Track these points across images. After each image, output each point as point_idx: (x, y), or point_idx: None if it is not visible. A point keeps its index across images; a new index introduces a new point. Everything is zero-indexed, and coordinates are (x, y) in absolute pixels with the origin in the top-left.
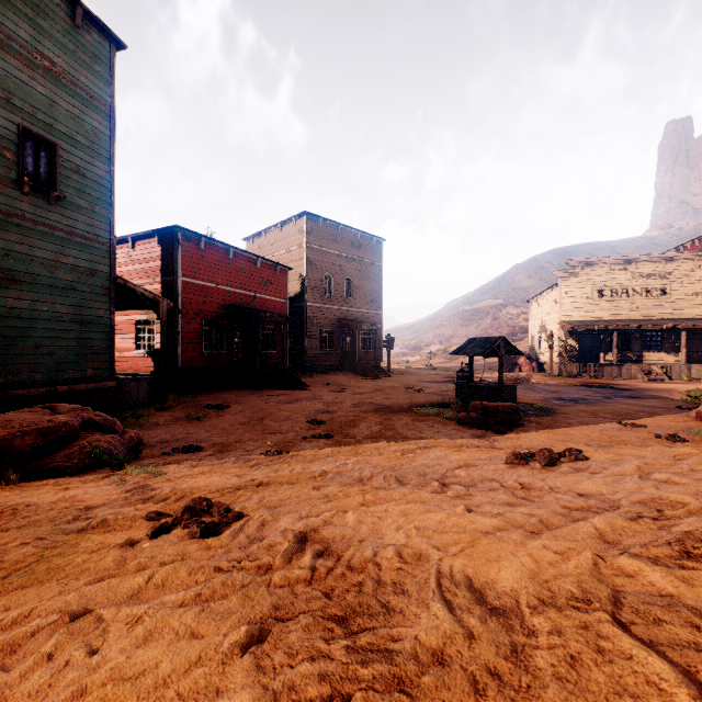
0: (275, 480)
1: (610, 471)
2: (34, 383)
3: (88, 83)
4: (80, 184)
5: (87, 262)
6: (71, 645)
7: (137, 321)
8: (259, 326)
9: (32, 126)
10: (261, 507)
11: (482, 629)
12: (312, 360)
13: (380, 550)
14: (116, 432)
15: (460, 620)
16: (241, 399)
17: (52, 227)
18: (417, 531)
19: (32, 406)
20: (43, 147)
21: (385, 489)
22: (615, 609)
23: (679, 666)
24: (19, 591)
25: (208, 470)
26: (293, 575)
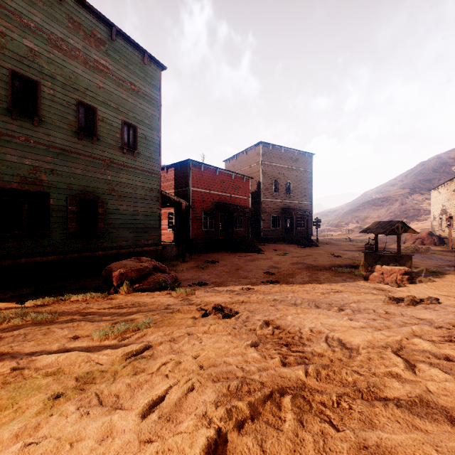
0: (250, 301)
1: (446, 309)
2: (128, 246)
3: (149, 92)
4: (146, 145)
5: (149, 184)
6: (193, 340)
7: (169, 213)
8: (233, 214)
9: (127, 119)
10: (246, 310)
11: (339, 350)
12: (265, 234)
13: (302, 328)
14: (166, 273)
15: (331, 348)
16: (224, 258)
17: (134, 168)
18: (321, 324)
19: (127, 258)
20: (131, 129)
21: (308, 309)
22: (398, 350)
23: (410, 364)
24: (164, 327)
25: (214, 294)
26: (265, 332)
